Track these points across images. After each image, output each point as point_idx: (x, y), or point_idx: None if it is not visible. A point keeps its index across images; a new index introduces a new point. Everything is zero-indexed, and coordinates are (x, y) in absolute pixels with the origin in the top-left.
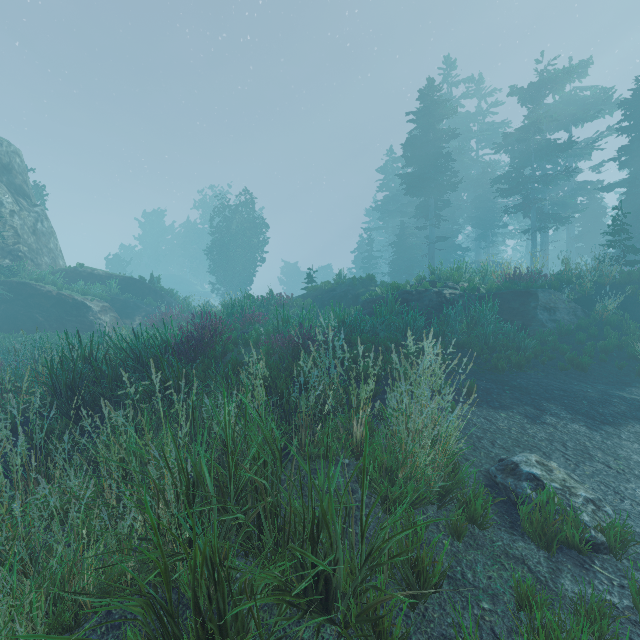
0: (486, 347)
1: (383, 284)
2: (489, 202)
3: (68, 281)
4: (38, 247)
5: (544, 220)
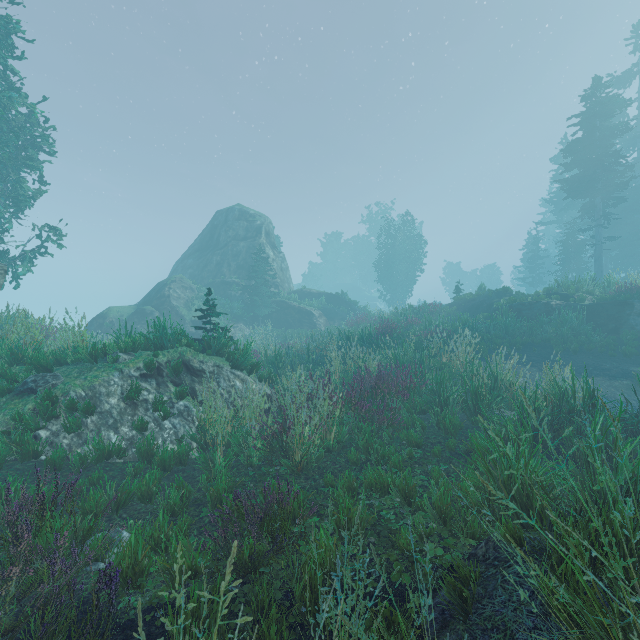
0: (563, 341)
1: (518, 294)
2: None
3: (298, 298)
4: (283, 278)
5: None
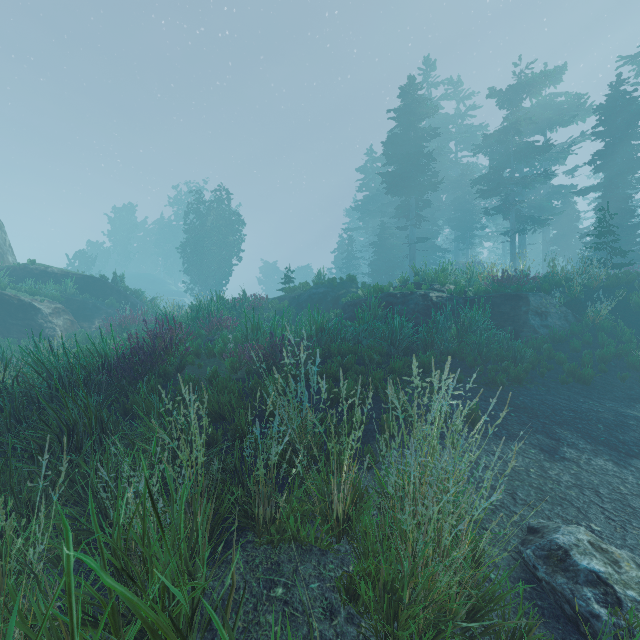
0: (479, 357)
1: (364, 285)
2: (468, 204)
3: (17, 279)
4: None
5: (523, 222)
